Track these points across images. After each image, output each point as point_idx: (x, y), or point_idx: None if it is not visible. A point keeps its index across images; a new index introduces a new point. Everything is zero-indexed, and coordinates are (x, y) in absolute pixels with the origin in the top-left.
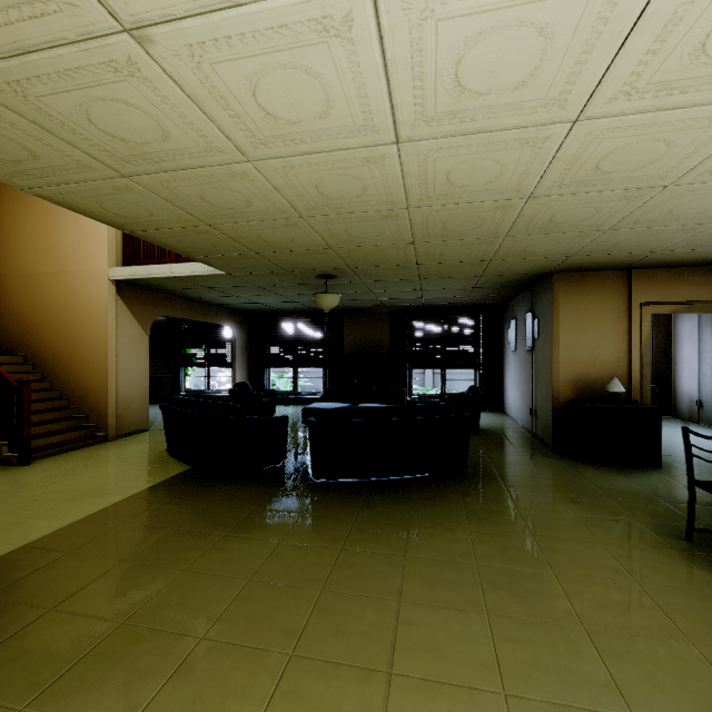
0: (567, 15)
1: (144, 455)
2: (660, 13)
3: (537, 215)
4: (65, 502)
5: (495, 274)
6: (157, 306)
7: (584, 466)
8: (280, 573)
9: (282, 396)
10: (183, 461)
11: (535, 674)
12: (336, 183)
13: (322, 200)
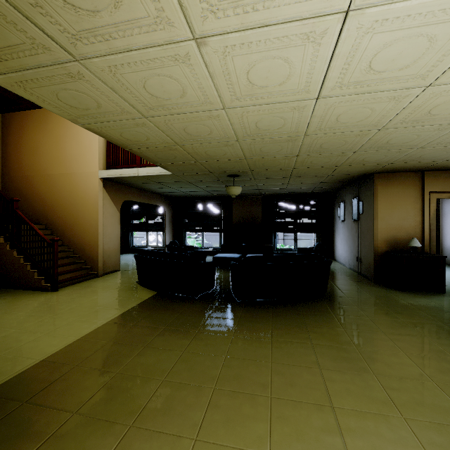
0: (449, 30)
1: (124, 285)
2: None
3: (380, 139)
4: (91, 312)
5: (338, 174)
6: (124, 194)
7: (397, 292)
8: (242, 353)
9: (194, 250)
10: (150, 288)
11: (416, 407)
12: (269, 121)
13: (255, 131)
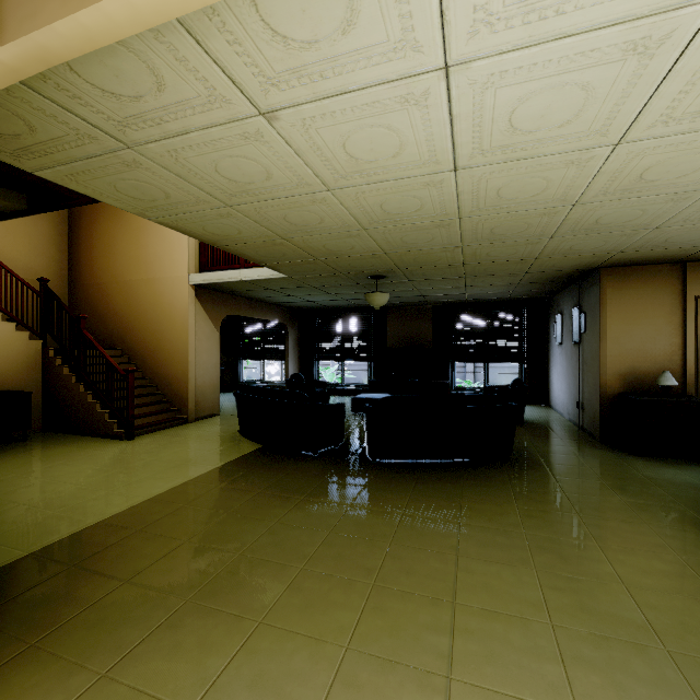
0: (605, 75)
1: (221, 435)
2: (688, 67)
3: (583, 218)
4: (170, 468)
5: (540, 270)
6: (225, 306)
7: (633, 458)
8: (354, 529)
9: (329, 387)
10: (254, 440)
11: (578, 614)
12: (398, 202)
13: (383, 216)
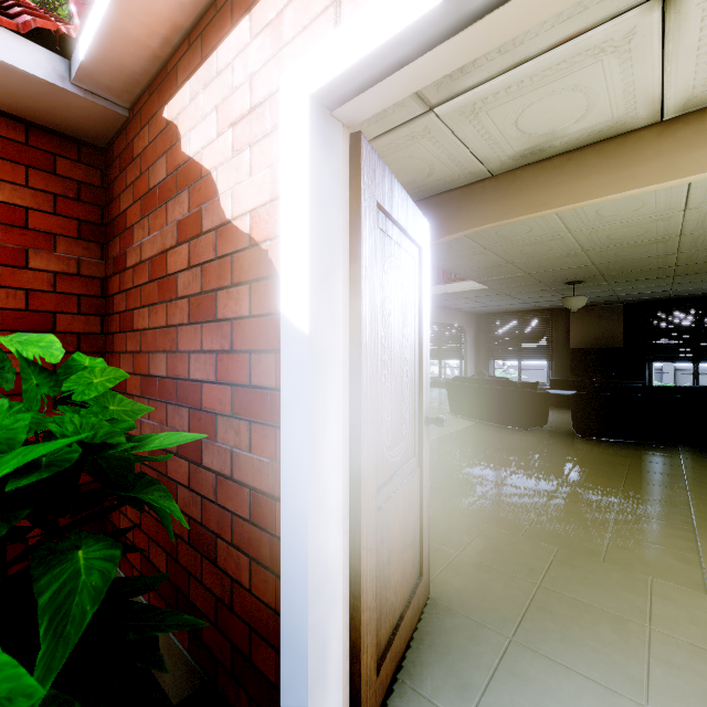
0: None
1: (435, 414)
2: None
3: None
4: None
5: None
6: None
7: None
8: (590, 470)
9: None
10: (465, 419)
11: None
12: (624, 232)
13: (606, 241)
